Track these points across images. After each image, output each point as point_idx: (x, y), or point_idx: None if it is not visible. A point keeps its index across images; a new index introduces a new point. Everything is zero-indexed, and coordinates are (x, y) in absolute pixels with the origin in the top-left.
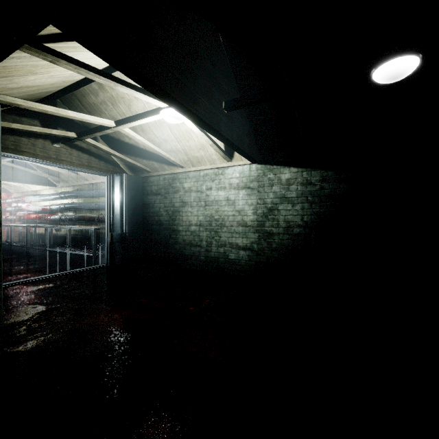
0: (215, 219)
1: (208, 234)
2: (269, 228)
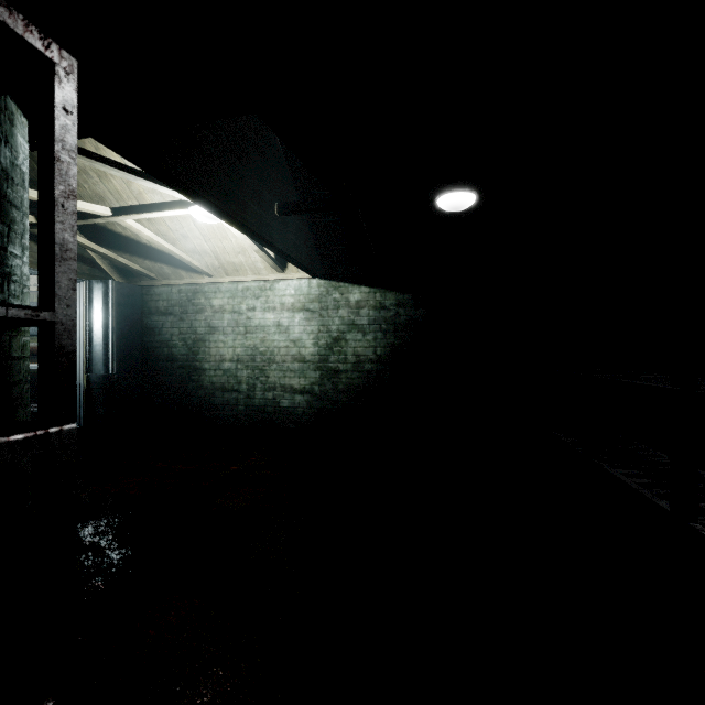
0: (261, 352)
1: (251, 374)
2: (334, 364)
